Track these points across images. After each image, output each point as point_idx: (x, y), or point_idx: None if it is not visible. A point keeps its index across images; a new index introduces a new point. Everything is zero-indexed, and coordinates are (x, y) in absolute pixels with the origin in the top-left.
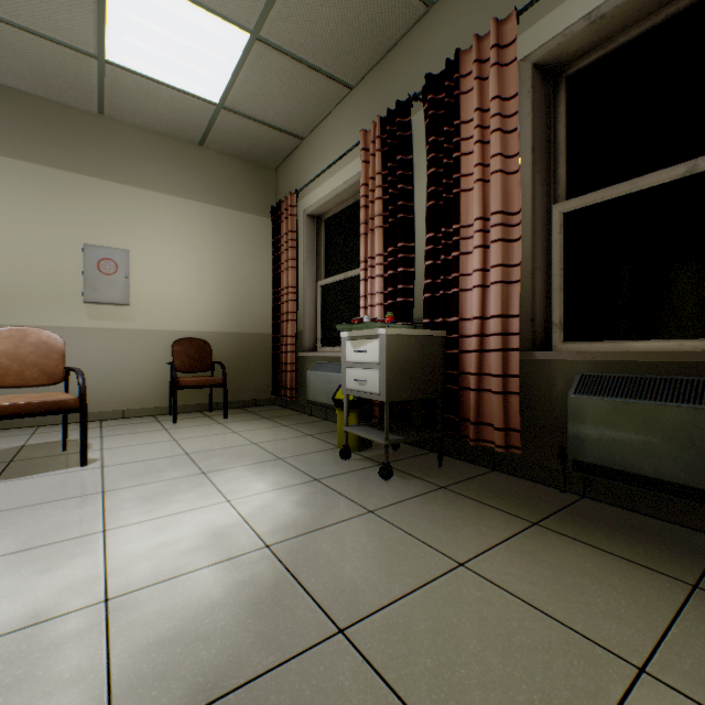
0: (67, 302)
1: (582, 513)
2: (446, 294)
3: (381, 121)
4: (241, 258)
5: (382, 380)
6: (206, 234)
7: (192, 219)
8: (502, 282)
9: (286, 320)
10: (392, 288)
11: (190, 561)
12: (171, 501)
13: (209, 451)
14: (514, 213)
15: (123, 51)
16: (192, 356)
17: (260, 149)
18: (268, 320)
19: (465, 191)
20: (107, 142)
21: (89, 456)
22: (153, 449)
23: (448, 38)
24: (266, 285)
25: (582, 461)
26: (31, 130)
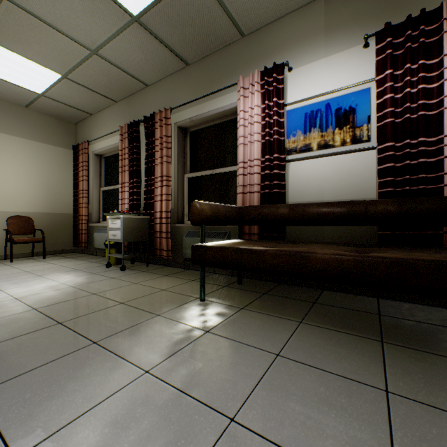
0: None
1: (183, 272)
2: (151, 202)
3: (128, 125)
4: (53, 171)
5: (122, 234)
6: (30, 157)
7: (20, 148)
8: (166, 200)
9: (82, 207)
10: (132, 197)
11: (43, 291)
12: (27, 283)
13: (39, 270)
14: (171, 176)
15: None
16: (21, 226)
17: (66, 114)
18: (71, 206)
19: (157, 165)
20: None
21: None
22: (6, 271)
23: (154, 102)
24: (69, 187)
25: (186, 257)
26: None
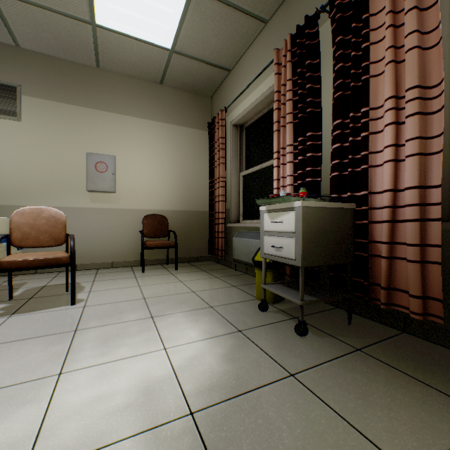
0: (78, 191)
1: None
2: (354, 171)
3: (291, 38)
4: (188, 159)
5: (298, 247)
6: (165, 143)
7: (155, 134)
8: (420, 154)
9: (218, 201)
10: (301, 170)
11: (116, 425)
12: (120, 345)
13: (160, 296)
14: (433, 86)
15: (106, 15)
16: (155, 226)
17: (200, 82)
18: (206, 201)
19: (374, 76)
20: (102, 85)
21: (80, 297)
22: (122, 293)
23: None
24: (204, 178)
25: None
26: (56, 81)
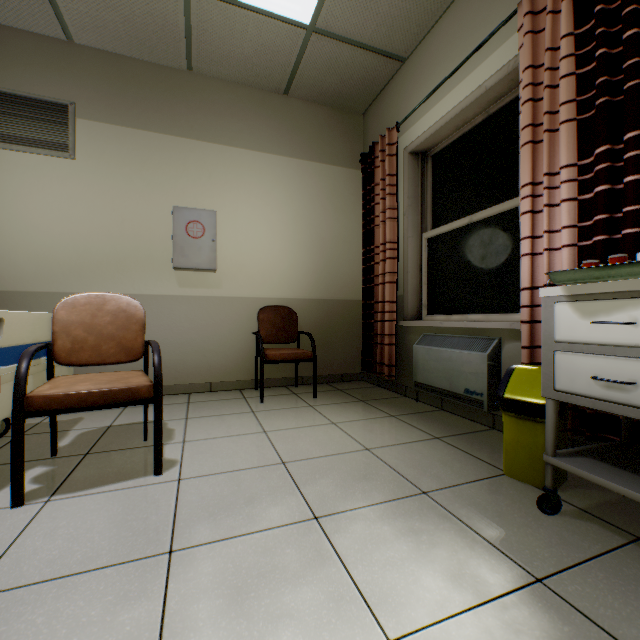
0: (158, 269)
1: None
2: None
3: None
4: (327, 216)
5: None
6: (291, 191)
7: (276, 176)
8: None
9: (382, 282)
10: (606, 213)
11: None
12: (276, 616)
13: (311, 459)
14: None
15: None
16: (277, 325)
17: (350, 86)
18: (355, 284)
19: None
20: (195, 99)
21: (168, 454)
22: (240, 449)
23: None
24: (352, 246)
25: None
26: (126, 94)
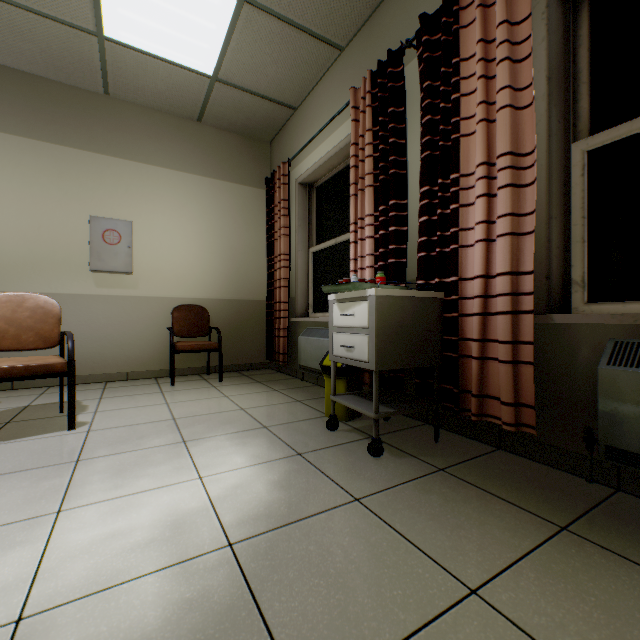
0: (76, 271)
1: (622, 515)
2: (443, 252)
3: (372, 75)
4: (238, 228)
5: (371, 346)
6: (204, 205)
7: (191, 192)
8: (512, 234)
9: (279, 286)
10: (383, 248)
11: (135, 562)
12: (140, 476)
13: (196, 416)
14: (526, 153)
15: (120, 25)
16: (190, 321)
17: (255, 122)
18: (263, 287)
19: (465, 135)
20: (112, 121)
21: (81, 419)
22: (143, 413)
23: None
24: (261, 254)
25: (619, 447)
26: (43, 111)
